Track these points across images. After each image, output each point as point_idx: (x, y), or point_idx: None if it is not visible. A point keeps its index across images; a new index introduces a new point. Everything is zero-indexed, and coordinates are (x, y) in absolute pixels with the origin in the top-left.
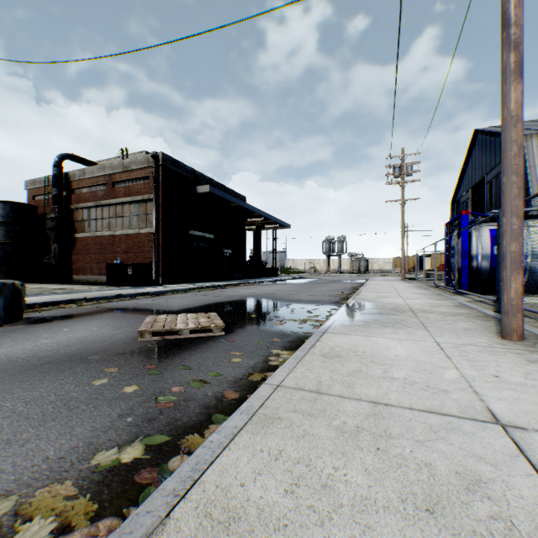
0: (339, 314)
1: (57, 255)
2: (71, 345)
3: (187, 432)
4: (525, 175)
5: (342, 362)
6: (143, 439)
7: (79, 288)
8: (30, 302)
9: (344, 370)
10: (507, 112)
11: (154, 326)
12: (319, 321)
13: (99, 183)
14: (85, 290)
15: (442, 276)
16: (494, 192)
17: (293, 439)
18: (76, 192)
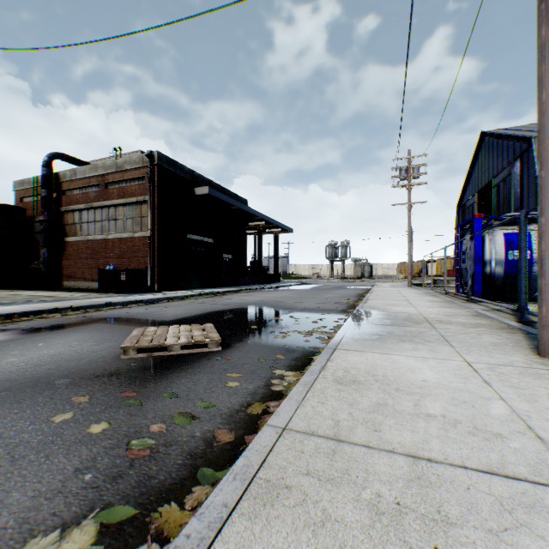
0: (348, 326)
1: (46, 261)
2: (41, 365)
3: (161, 498)
4: (534, 178)
5: (361, 391)
6: (99, 513)
7: (68, 296)
8: (8, 311)
9: (365, 402)
10: (546, 95)
11: (140, 341)
12: (327, 333)
13: (91, 184)
14: (74, 297)
15: (450, 283)
16: (502, 195)
17: (309, 529)
18: (66, 193)
